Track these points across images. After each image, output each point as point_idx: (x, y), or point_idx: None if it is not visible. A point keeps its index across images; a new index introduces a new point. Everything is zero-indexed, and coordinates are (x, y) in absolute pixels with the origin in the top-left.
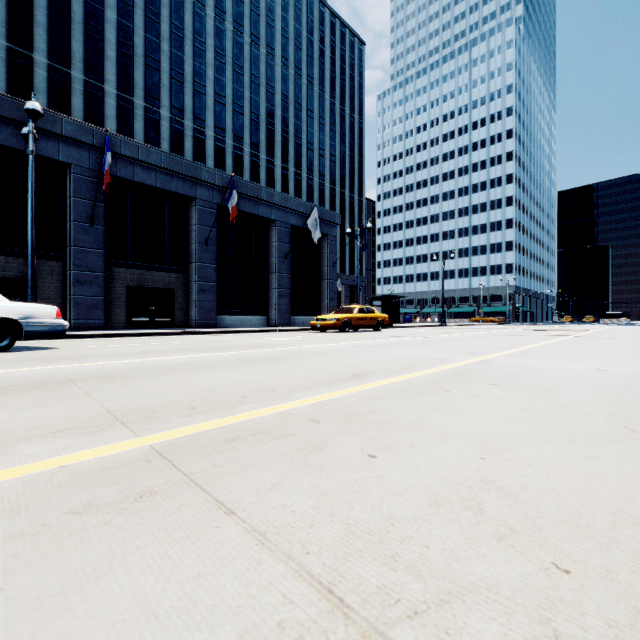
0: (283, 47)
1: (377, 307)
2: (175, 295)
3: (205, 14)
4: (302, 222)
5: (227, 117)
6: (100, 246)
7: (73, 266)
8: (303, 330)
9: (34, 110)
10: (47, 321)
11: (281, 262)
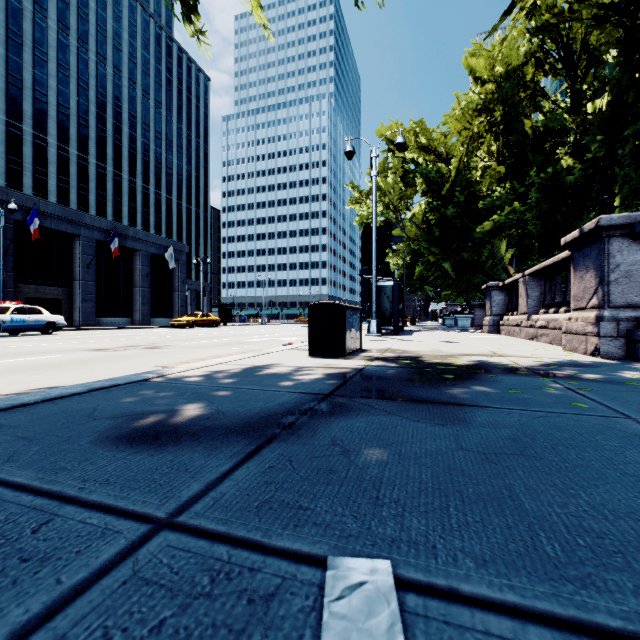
0: (131, 70)
1: (215, 312)
2: (62, 303)
3: (47, 26)
4: (160, 251)
5: (71, 128)
6: (11, 270)
7: None
8: (165, 327)
9: (15, 209)
10: (62, 322)
11: (144, 280)
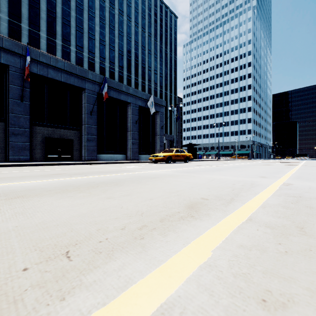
0: (135, 17)
1: (185, 150)
2: (73, 143)
3: None
4: (145, 104)
5: (106, 52)
6: (27, 113)
7: (10, 125)
8: (145, 162)
9: None
10: None
11: (133, 125)
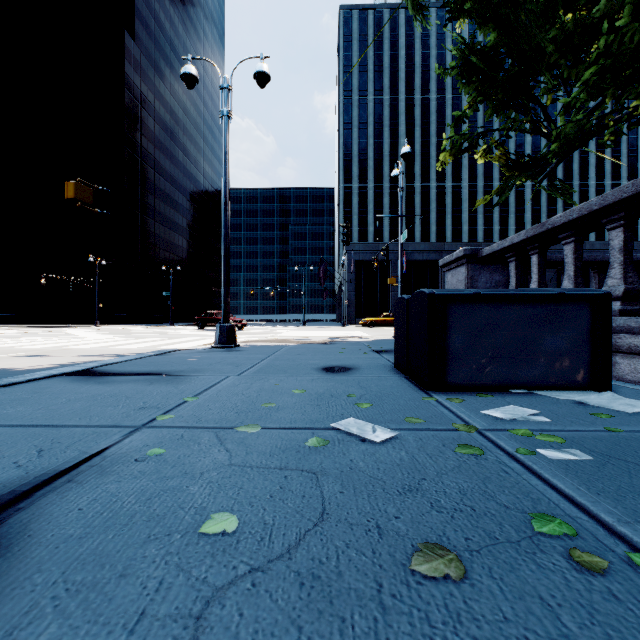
0: None
1: None
2: None
3: None
4: None
5: None
6: None
7: None
8: None
9: None
10: None
11: None
